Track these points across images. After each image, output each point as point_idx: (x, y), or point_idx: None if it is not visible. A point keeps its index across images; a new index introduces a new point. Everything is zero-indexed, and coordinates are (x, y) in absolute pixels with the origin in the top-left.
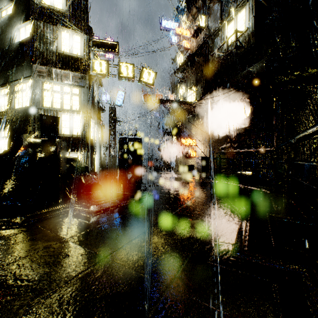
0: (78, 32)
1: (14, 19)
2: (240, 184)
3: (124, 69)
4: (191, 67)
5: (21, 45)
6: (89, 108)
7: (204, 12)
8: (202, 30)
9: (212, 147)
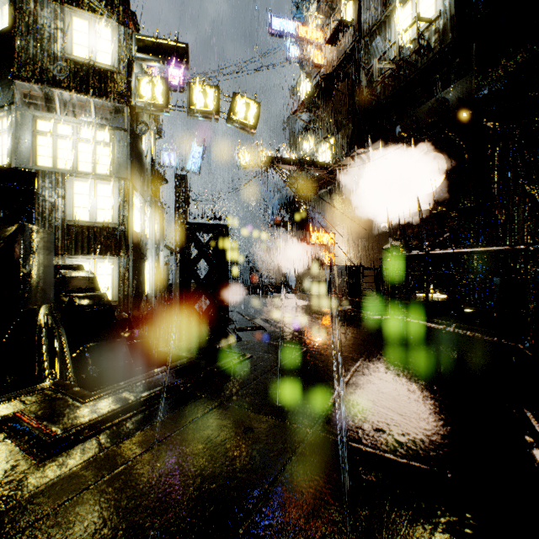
0: (107, 19)
1: None
2: (441, 325)
3: (200, 96)
4: (325, 100)
5: None
6: (130, 170)
7: None
8: (347, 29)
9: (367, 248)
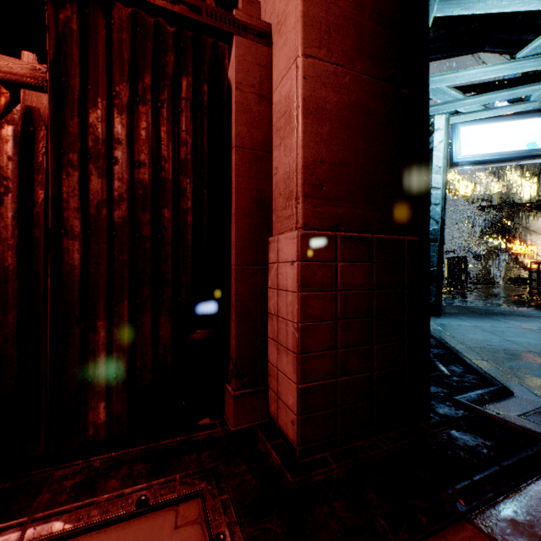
0: None
1: None
2: None
3: None
4: None
5: None
6: None
7: None
8: None
9: None
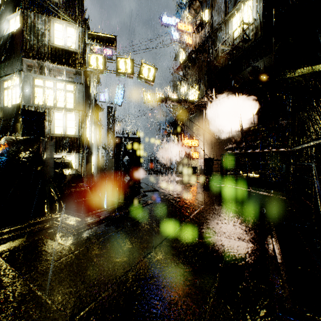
0: (72, 23)
1: (3, 9)
2: (250, 189)
3: (123, 64)
4: (193, 64)
5: (10, 37)
6: (84, 105)
7: (207, 5)
8: (205, 25)
9: (216, 148)
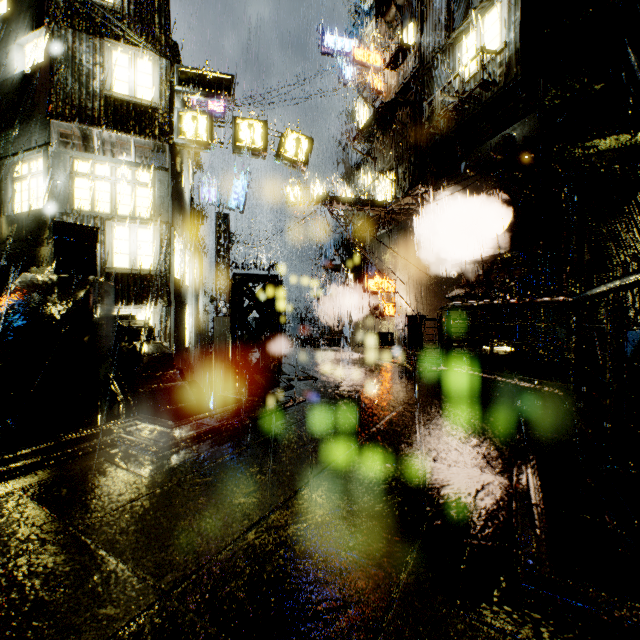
0: (148, 51)
1: (12, 24)
2: (494, 375)
3: (246, 131)
4: (384, 130)
5: (26, 79)
6: (171, 212)
7: (413, 14)
8: (408, 53)
9: (430, 296)
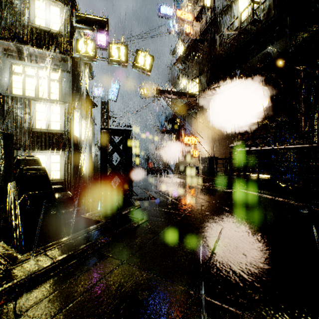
0: (57, 1)
1: None
2: (272, 196)
3: (115, 51)
4: (193, 56)
5: None
6: (71, 97)
7: None
8: (207, 11)
9: (219, 146)
